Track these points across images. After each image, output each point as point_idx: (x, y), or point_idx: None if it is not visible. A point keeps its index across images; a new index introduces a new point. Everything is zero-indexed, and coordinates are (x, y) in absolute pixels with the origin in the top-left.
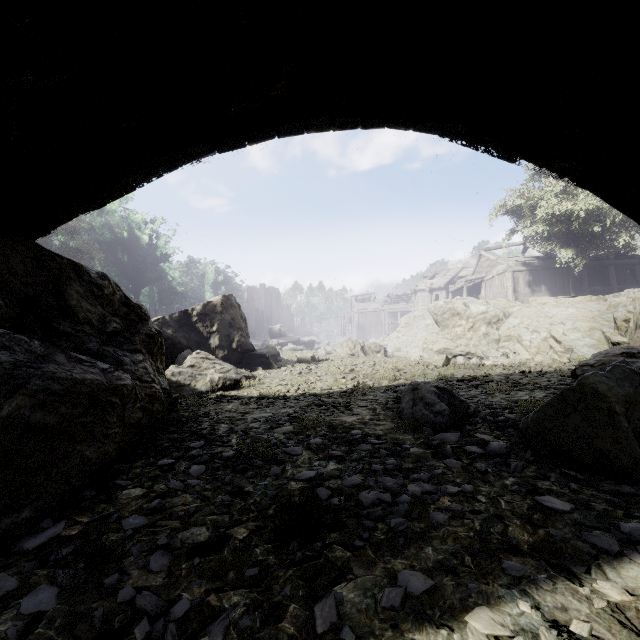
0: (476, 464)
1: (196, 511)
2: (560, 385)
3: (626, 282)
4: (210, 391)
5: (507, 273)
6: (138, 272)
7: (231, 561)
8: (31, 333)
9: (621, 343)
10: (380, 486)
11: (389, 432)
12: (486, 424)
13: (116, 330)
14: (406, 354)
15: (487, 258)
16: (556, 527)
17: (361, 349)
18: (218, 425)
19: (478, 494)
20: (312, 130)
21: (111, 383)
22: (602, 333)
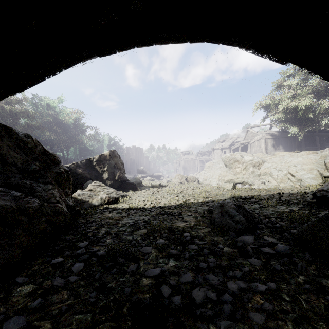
0: (271, 262)
1: (67, 309)
2: (305, 202)
3: (324, 144)
4: (100, 205)
5: (262, 139)
6: (68, 139)
7: None
8: None
9: None
10: (207, 283)
11: (207, 234)
12: (268, 229)
13: (35, 169)
14: (209, 182)
15: (251, 132)
16: None
17: (185, 179)
18: (100, 228)
19: (281, 292)
20: (158, 42)
21: (20, 206)
22: (318, 171)
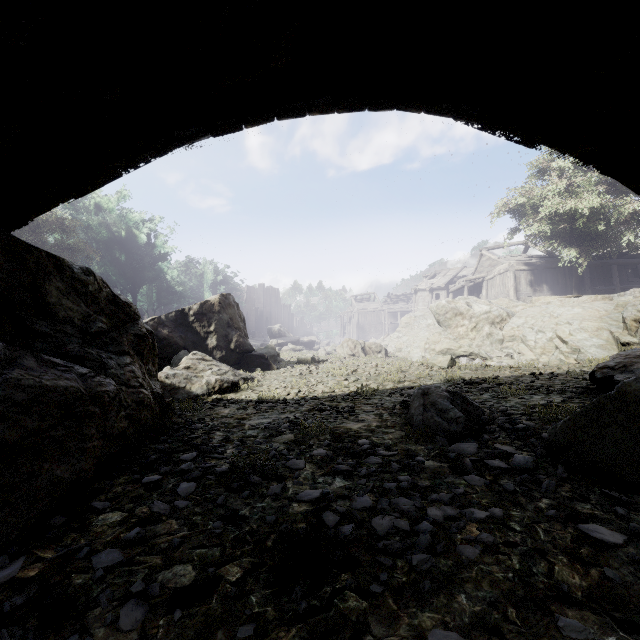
0: (501, 481)
1: (182, 542)
2: (576, 388)
3: (629, 282)
4: (206, 394)
5: (509, 272)
6: (136, 271)
7: (220, 614)
8: (1, 333)
9: (631, 343)
10: (395, 509)
11: (399, 441)
12: (504, 432)
13: (101, 330)
14: (407, 354)
15: (488, 257)
16: (611, 566)
17: (362, 349)
18: (213, 433)
19: (510, 520)
20: (315, 112)
21: (90, 390)
22: (610, 333)
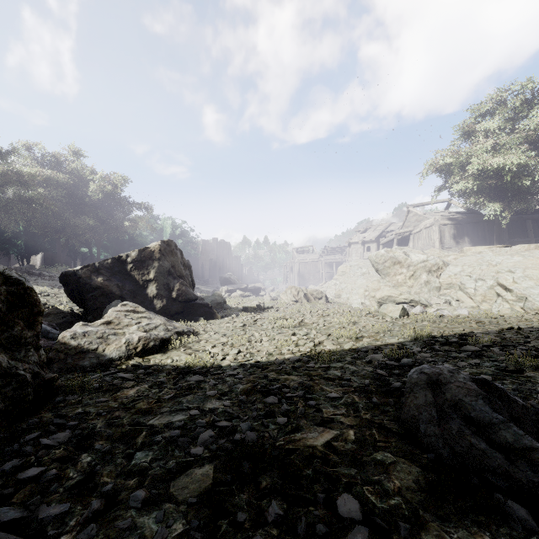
0: None
1: None
2: None
3: None
4: (124, 357)
5: (434, 226)
6: (98, 225)
7: None
8: None
9: None
10: None
11: (420, 504)
12: None
13: None
14: (346, 300)
15: (415, 213)
16: None
17: (304, 296)
18: (74, 458)
19: None
20: None
21: None
22: None
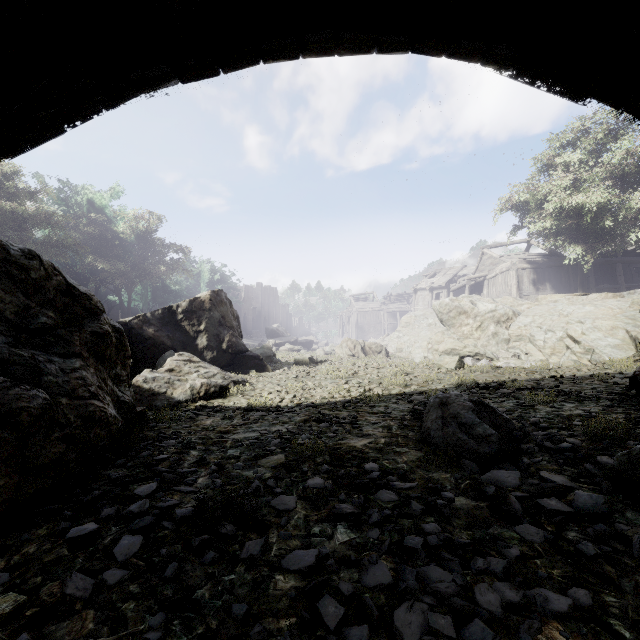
0: (568, 534)
1: None
2: (612, 394)
3: (633, 280)
4: (190, 400)
5: (511, 271)
6: (129, 269)
7: None
8: None
9: None
10: (426, 589)
11: (416, 466)
12: (546, 454)
13: (45, 326)
14: (409, 355)
15: (490, 256)
16: None
17: (361, 349)
18: (186, 452)
19: (606, 614)
20: (310, 52)
21: None
22: (626, 332)
